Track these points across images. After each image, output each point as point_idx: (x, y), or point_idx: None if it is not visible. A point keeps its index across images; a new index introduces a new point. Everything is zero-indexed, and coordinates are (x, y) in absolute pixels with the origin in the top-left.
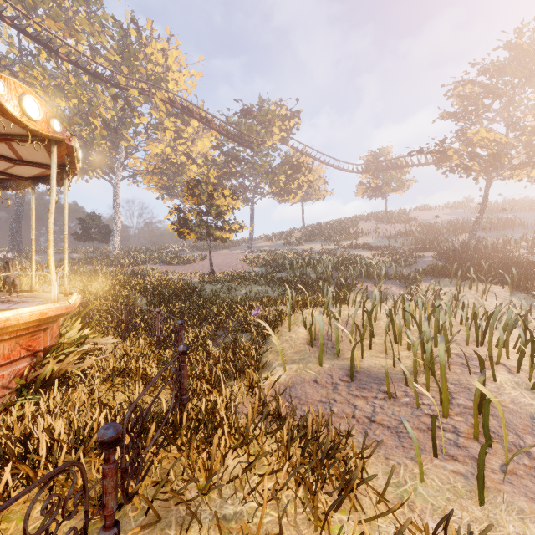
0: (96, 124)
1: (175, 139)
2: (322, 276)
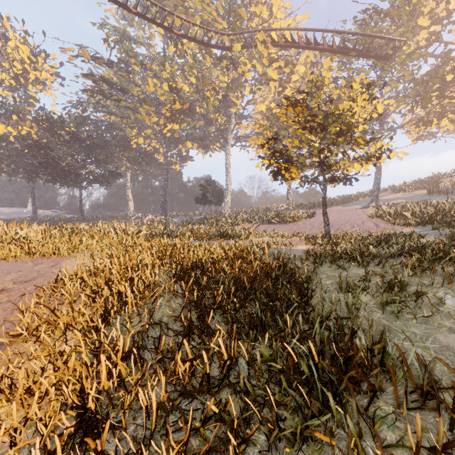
0: (209, 96)
1: (280, 91)
2: None
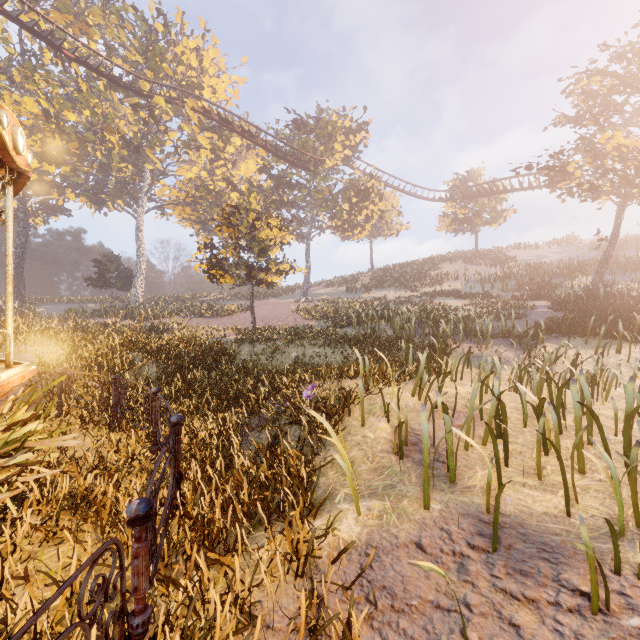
0: (113, 142)
1: (213, 160)
2: (402, 333)
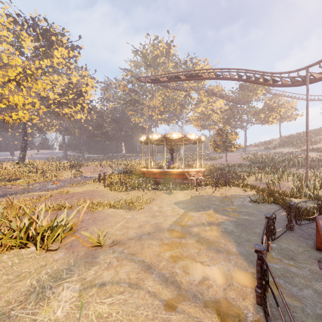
0: (177, 106)
1: (207, 104)
2: (273, 165)
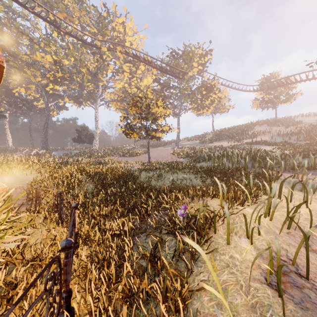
0: (84, 72)
1: (130, 78)
2: (239, 166)
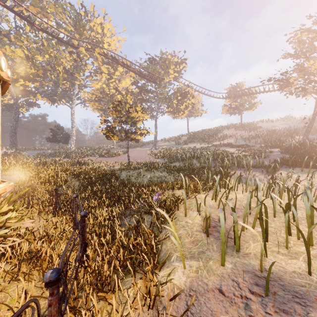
0: (60, 70)
1: (108, 79)
2: (204, 165)
